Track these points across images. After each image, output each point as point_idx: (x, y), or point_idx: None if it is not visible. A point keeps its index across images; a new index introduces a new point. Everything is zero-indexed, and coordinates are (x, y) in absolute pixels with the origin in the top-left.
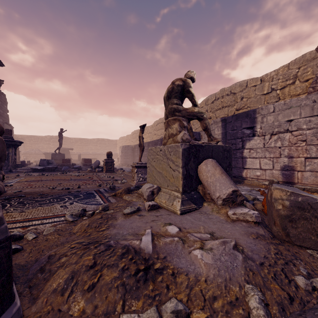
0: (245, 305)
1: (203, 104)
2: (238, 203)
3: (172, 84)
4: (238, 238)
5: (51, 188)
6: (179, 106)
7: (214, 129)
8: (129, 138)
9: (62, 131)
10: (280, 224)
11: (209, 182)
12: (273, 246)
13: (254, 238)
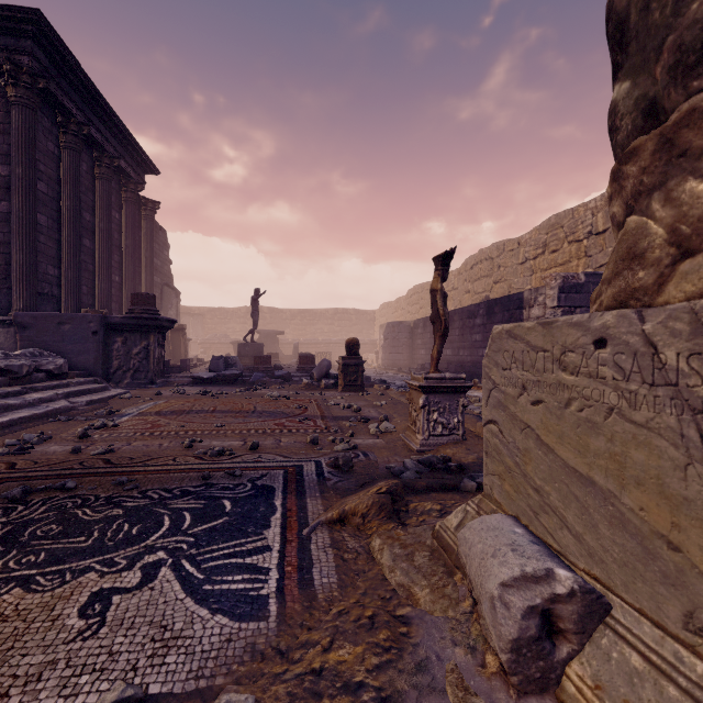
0: None
1: None
2: None
3: None
4: None
5: (186, 445)
6: None
7: None
8: (403, 306)
9: (257, 295)
10: None
11: None
12: None
13: None
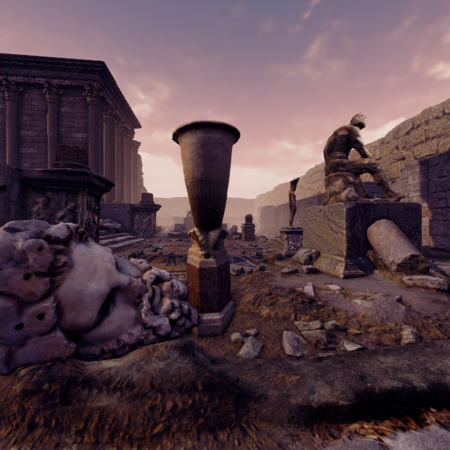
0: (398, 335)
1: (390, 137)
2: (420, 270)
3: (334, 135)
4: (409, 300)
5: None
6: (342, 160)
7: (407, 178)
8: (271, 196)
9: None
10: None
11: (381, 246)
12: None
13: (429, 302)
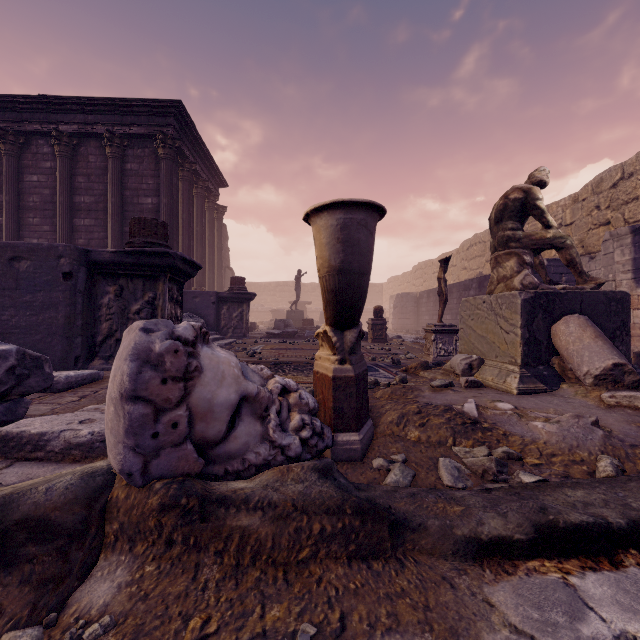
0: (592, 467)
1: (587, 192)
2: (627, 385)
3: (504, 198)
4: (609, 424)
5: (310, 358)
6: (516, 232)
7: (613, 252)
8: (408, 279)
9: (300, 275)
10: None
11: (570, 351)
12: None
13: (639, 427)
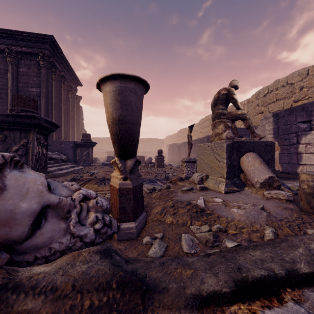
0: (262, 233)
1: (253, 98)
2: (275, 187)
3: (218, 93)
4: (268, 208)
5: None
6: (224, 111)
7: (265, 125)
8: (175, 137)
9: None
10: (305, 200)
11: (249, 170)
12: (297, 214)
13: (282, 209)
